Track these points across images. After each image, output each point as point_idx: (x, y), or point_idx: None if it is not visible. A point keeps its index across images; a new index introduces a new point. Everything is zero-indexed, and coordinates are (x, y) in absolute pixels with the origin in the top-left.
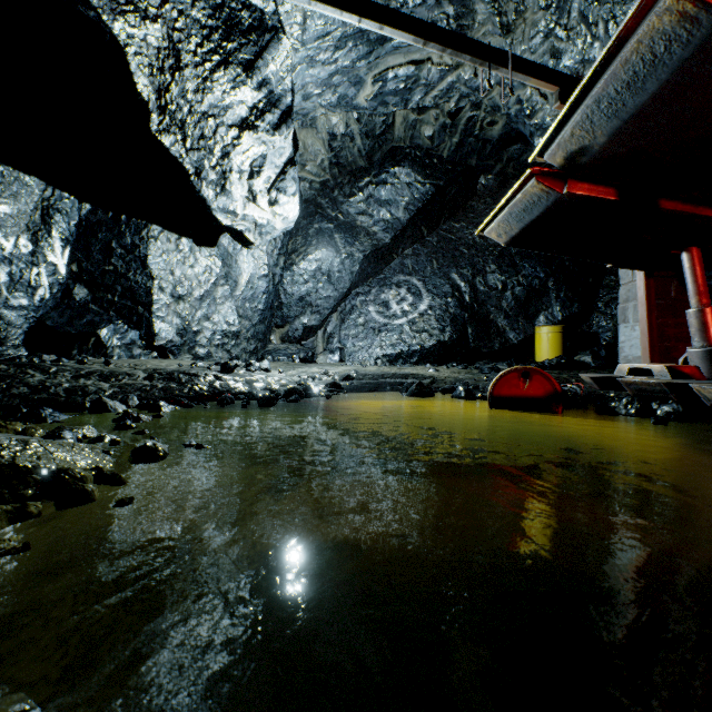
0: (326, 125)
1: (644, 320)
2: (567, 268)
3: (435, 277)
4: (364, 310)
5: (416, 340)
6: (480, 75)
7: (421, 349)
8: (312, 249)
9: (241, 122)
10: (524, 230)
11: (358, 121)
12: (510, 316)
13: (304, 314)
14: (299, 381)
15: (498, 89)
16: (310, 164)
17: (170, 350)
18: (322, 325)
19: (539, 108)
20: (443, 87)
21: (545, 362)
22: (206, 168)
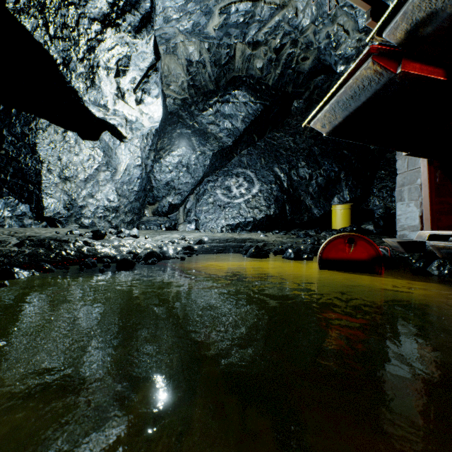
0: (184, 52)
1: (427, 198)
2: (354, 165)
3: (263, 170)
4: (213, 193)
5: (250, 214)
6: (299, 15)
7: (253, 221)
8: (175, 147)
9: (104, 18)
10: (347, 119)
11: (209, 51)
12: (314, 198)
13: (169, 195)
14: (161, 245)
15: (312, 28)
16: (174, 84)
17: (58, 221)
18: (182, 203)
19: (342, 41)
20: (272, 24)
21: (341, 229)
22: (73, 60)
